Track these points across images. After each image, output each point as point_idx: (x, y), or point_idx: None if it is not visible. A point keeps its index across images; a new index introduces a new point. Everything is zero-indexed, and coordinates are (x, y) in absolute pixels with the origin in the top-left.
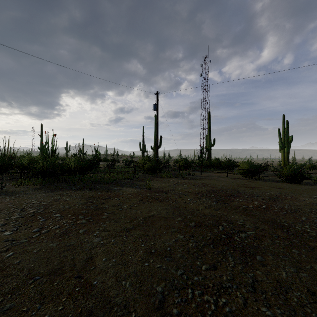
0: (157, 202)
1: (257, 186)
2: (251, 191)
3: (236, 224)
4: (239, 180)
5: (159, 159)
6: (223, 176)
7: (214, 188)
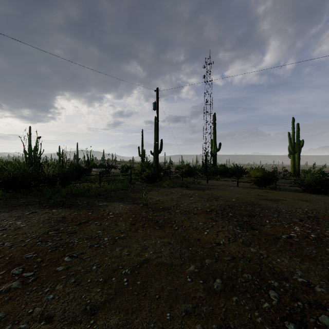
0: (155, 228)
1: (278, 198)
2: (276, 207)
3: (295, 283)
4: (252, 189)
5: (159, 165)
6: (232, 184)
7: (228, 203)
